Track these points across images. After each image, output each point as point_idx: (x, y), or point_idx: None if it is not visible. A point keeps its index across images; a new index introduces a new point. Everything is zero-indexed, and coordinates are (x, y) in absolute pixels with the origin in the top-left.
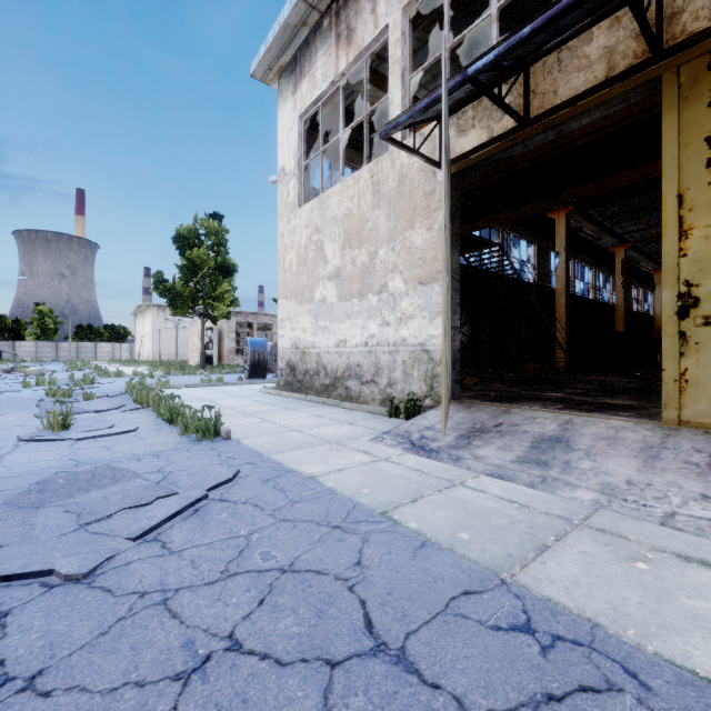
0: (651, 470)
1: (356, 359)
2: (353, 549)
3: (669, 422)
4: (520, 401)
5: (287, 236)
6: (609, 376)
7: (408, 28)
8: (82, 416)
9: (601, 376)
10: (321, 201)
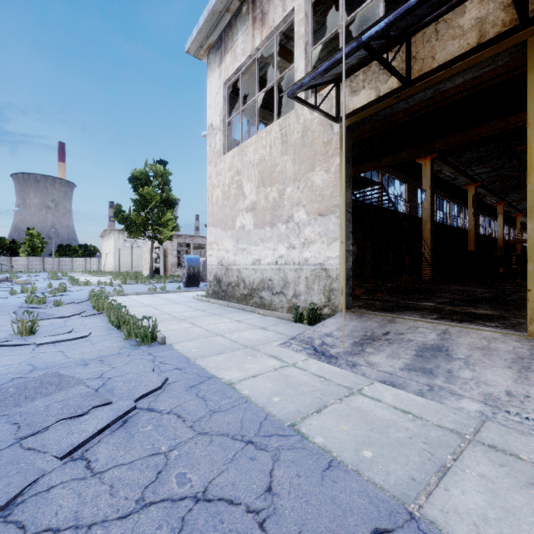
0: (526, 381)
1: (268, 274)
2: (265, 470)
3: None
4: (401, 311)
5: (214, 177)
6: (465, 285)
7: (310, 10)
8: (50, 321)
9: (459, 285)
10: (241, 150)
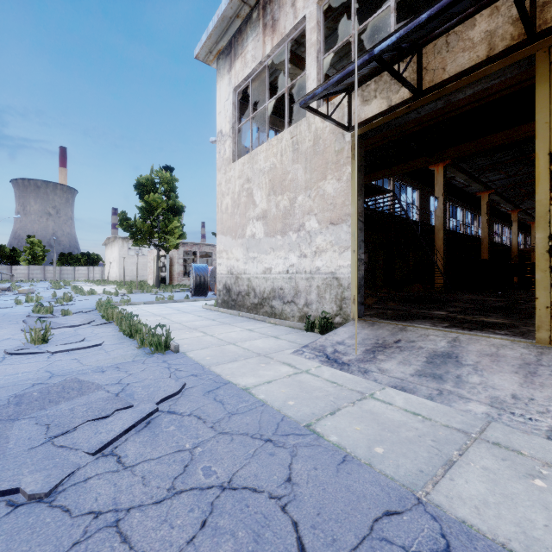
0: (531, 385)
1: (279, 283)
2: (284, 464)
3: (541, 342)
4: (413, 319)
5: (223, 184)
6: (478, 295)
7: (321, 18)
8: (60, 330)
9: (472, 295)
10: (251, 157)
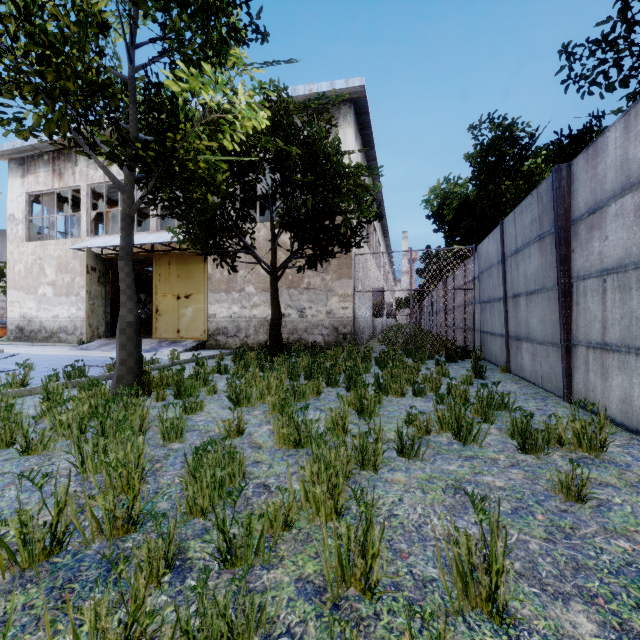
0: None
1: (64, 324)
2: (57, 356)
3: (154, 338)
4: None
5: (16, 254)
6: None
7: (90, 191)
8: None
9: None
10: (43, 245)
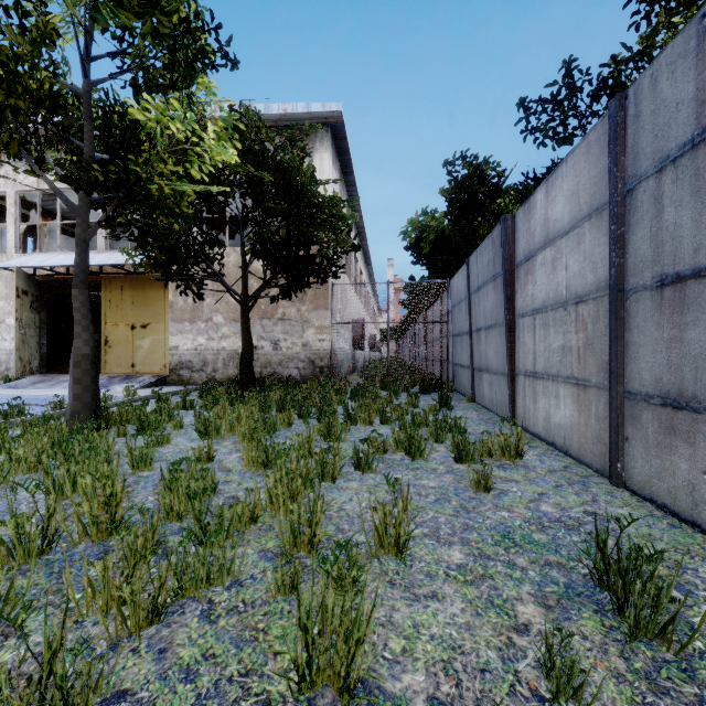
0: None
1: None
2: None
3: (103, 374)
4: None
5: None
6: None
7: (19, 200)
8: None
9: None
10: None
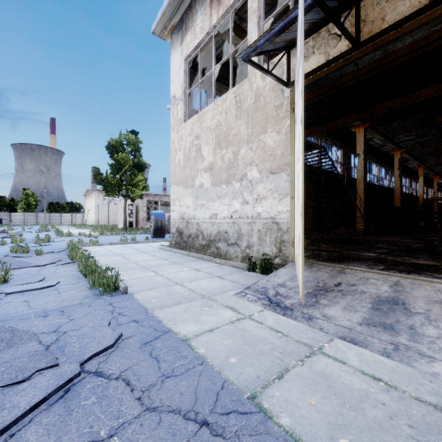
0: None
1: (224, 227)
2: None
3: None
4: (348, 261)
5: (176, 142)
6: (395, 237)
7: None
8: (26, 269)
9: (390, 237)
10: (200, 117)
